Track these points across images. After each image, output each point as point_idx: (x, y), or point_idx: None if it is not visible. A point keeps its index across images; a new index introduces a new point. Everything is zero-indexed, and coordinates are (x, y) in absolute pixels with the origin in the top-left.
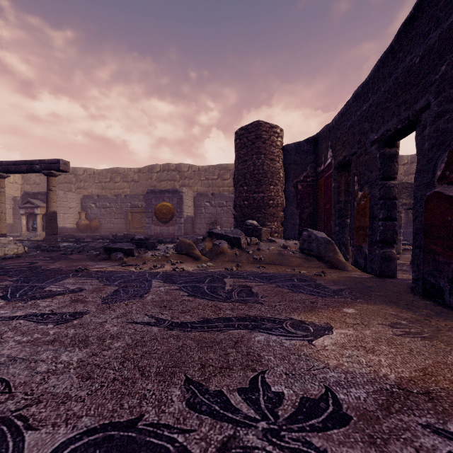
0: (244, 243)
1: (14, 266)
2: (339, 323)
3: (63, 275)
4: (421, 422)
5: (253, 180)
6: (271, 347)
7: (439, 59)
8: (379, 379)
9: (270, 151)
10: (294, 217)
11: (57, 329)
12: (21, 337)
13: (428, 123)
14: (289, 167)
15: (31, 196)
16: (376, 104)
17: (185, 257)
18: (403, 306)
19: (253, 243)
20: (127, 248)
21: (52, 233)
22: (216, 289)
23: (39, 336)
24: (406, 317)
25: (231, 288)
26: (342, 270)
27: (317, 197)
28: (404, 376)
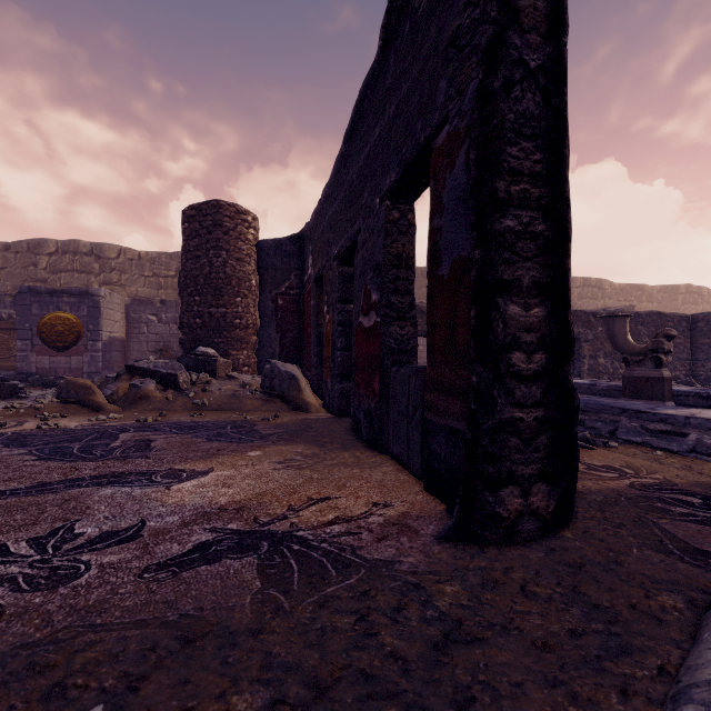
0: (185, 381)
1: None
2: (226, 466)
3: None
4: (207, 527)
5: (209, 287)
6: (112, 498)
7: (365, 184)
8: (208, 505)
9: (236, 246)
10: (273, 344)
11: None
12: None
13: (360, 248)
14: (265, 272)
15: None
16: (337, 213)
17: (76, 407)
18: (320, 443)
19: (201, 381)
20: None
21: None
22: (93, 448)
23: None
24: (308, 453)
25: (121, 444)
26: (305, 412)
27: (303, 317)
28: (235, 500)
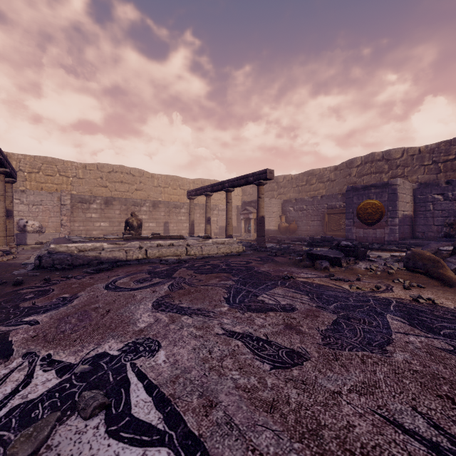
0: None
1: (236, 264)
2: None
3: (272, 282)
4: None
5: None
6: None
7: None
8: None
9: None
10: None
11: (275, 378)
12: (238, 374)
13: None
14: None
15: (247, 204)
16: None
17: (423, 277)
18: None
19: None
20: (333, 256)
21: (261, 235)
22: None
23: (256, 384)
24: None
25: None
26: None
27: None
28: None
